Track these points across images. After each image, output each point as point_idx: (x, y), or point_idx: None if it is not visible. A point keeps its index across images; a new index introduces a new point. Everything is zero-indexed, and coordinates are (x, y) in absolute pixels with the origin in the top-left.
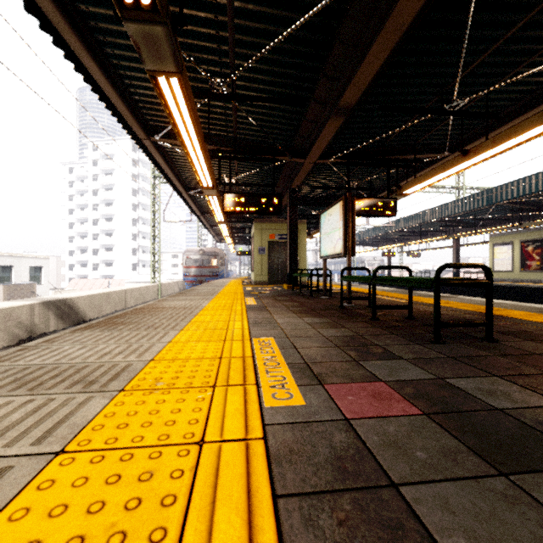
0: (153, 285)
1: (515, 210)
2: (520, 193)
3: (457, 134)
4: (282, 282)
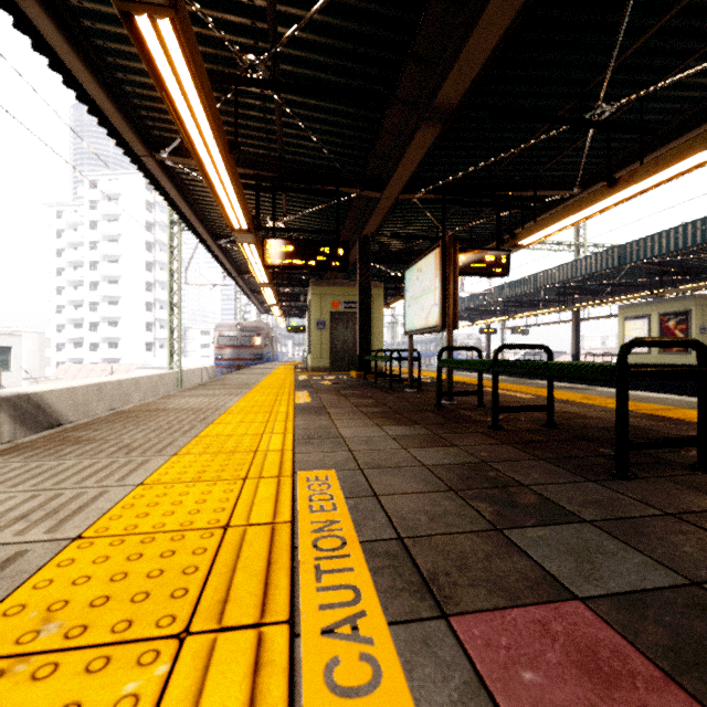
0: (170, 372)
1: (654, 273)
2: (663, 250)
3: (592, 163)
4: (350, 369)
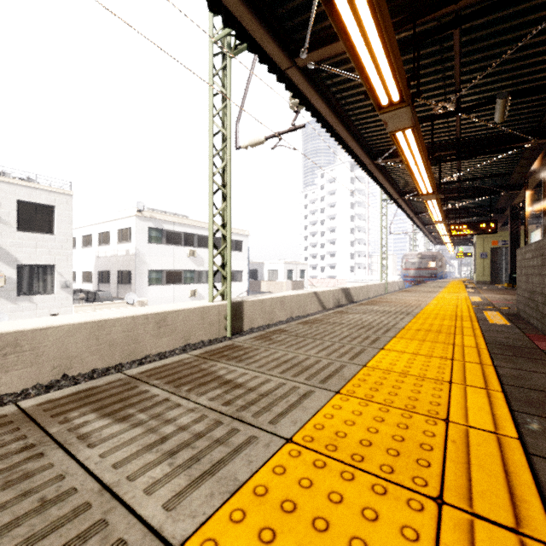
0: (382, 283)
1: None
2: None
3: None
4: (507, 283)
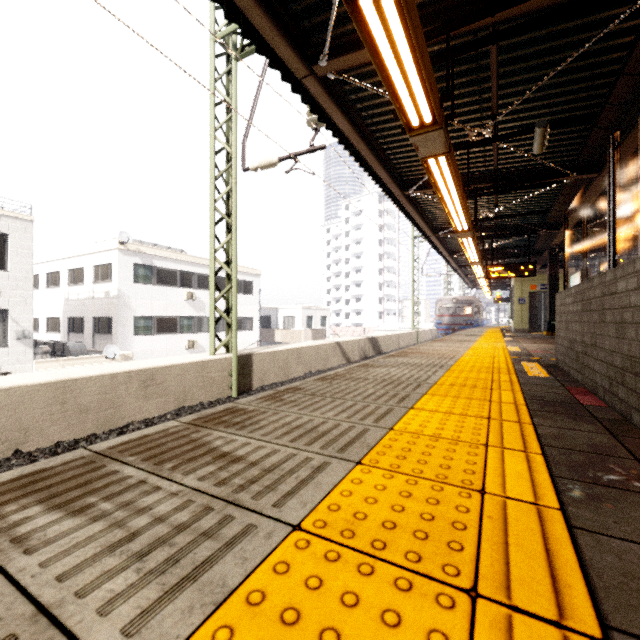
0: (413, 332)
1: None
2: None
3: None
4: (545, 330)
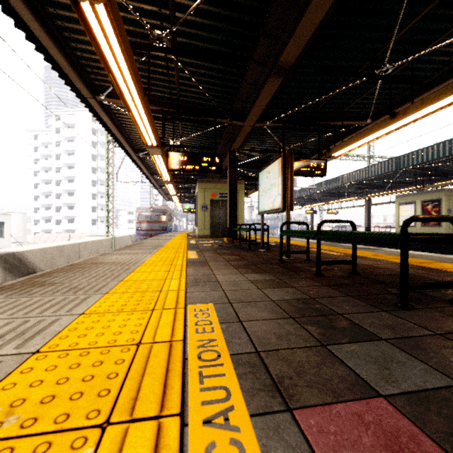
0: (107, 238)
1: (418, 175)
2: (424, 160)
3: (379, 103)
4: (223, 236)
